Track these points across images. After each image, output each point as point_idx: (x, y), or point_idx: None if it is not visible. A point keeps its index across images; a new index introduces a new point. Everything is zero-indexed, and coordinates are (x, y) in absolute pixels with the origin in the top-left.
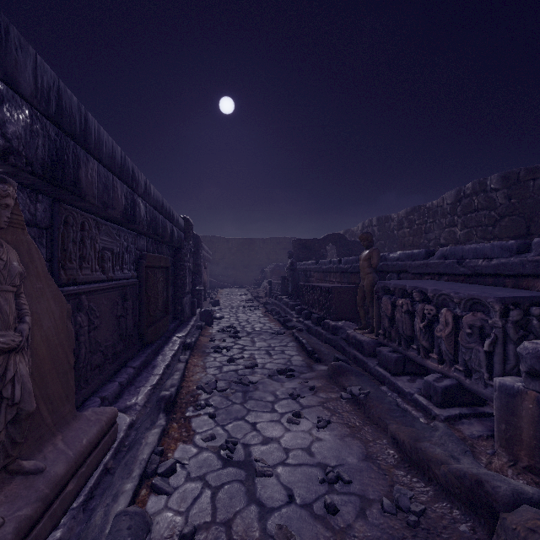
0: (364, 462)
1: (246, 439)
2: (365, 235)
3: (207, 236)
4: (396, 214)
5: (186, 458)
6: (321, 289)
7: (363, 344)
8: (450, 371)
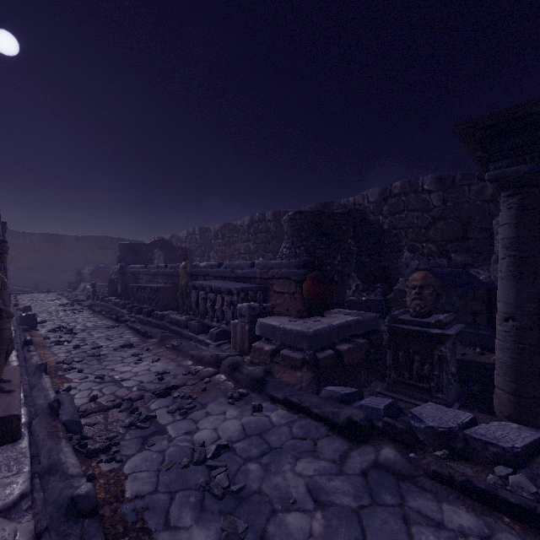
0: (177, 367)
1: (110, 374)
2: (183, 253)
3: None
4: (213, 227)
5: (74, 386)
6: (152, 289)
7: (181, 322)
8: (221, 325)
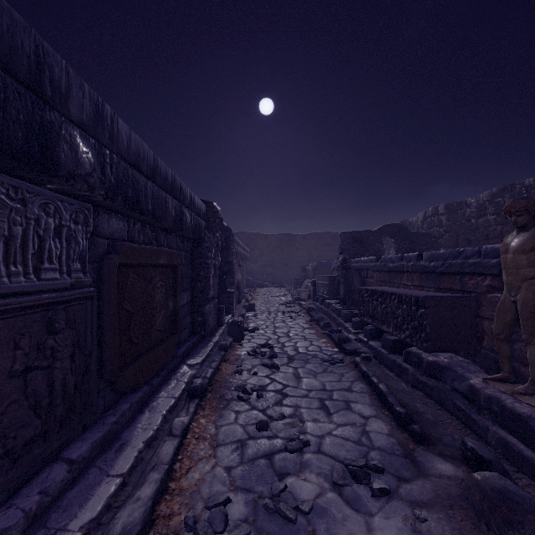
0: None
1: None
2: (524, 203)
3: (244, 233)
4: (474, 198)
5: None
6: (400, 299)
7: (529, 425)
8: None
